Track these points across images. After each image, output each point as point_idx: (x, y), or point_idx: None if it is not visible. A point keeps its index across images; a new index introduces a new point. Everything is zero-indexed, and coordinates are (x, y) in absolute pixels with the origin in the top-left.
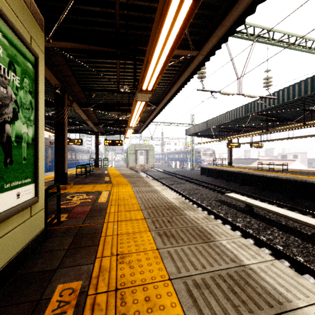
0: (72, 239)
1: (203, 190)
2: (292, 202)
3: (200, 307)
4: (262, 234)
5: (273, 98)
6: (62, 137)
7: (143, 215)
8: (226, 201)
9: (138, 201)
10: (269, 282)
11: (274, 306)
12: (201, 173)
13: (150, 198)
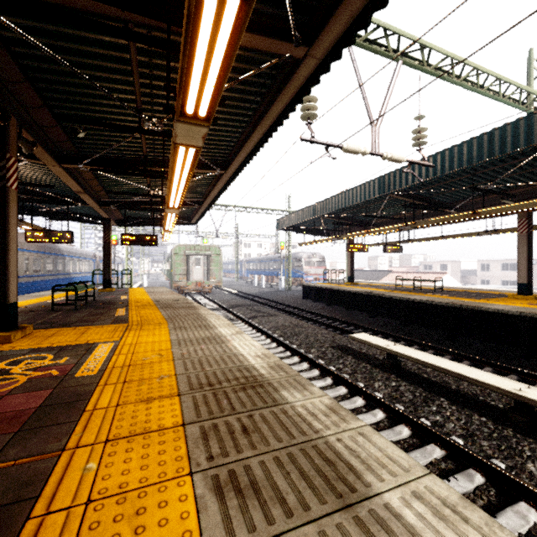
0: None
1: (309, 328)
2: (456, 344)
3: None
4: (422, 412)
5: (429, 166)
6: (3, 221)
7: (181, 413)
8: (351, 347)
9: (177, 368)
10: None
11: None
12: (304, 295)
13: (205, 357)
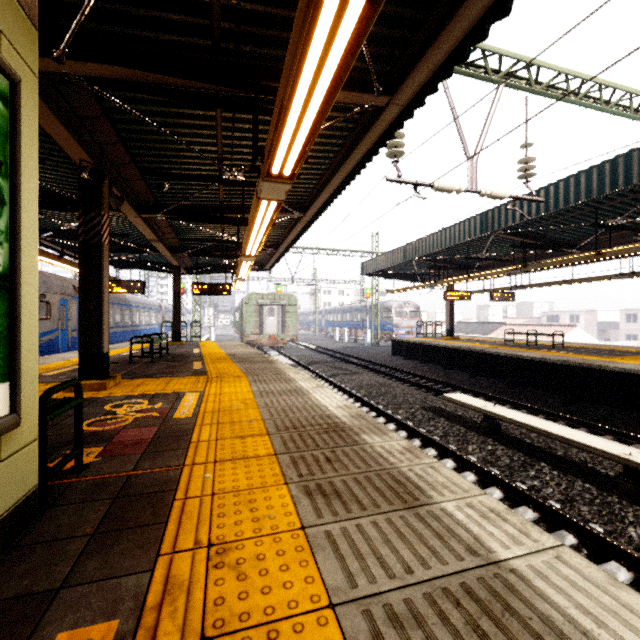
0: (105, 510)
1: (398, 387)
2: (574, 409)
3: None
4: (518, 476)
5: (538, 201)
6: (97, 275)
7: (272, 447)
8: (445, 409)
9: (262, 414)
10: (557, 603)
11: None
12: (393, 351)
13: (288, 406)
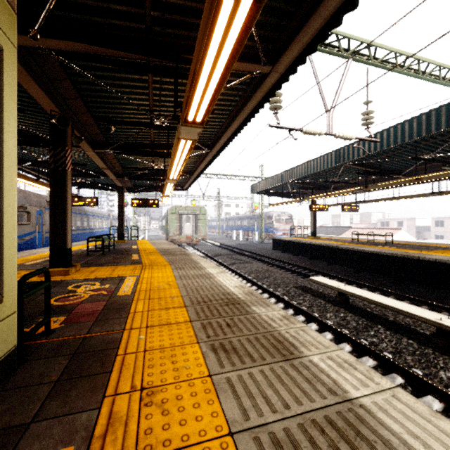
0: (66, 363)
1: (277, 272)
2: (400, 288)
3: None
4: (362, 335)
5: (376, 141)
6: (63, 193)
7: (188, 316)
8: (310, 288)
9: (181, 292)
10: (394, 430)
11: None
12: (274, 247)
13: (199, 286)
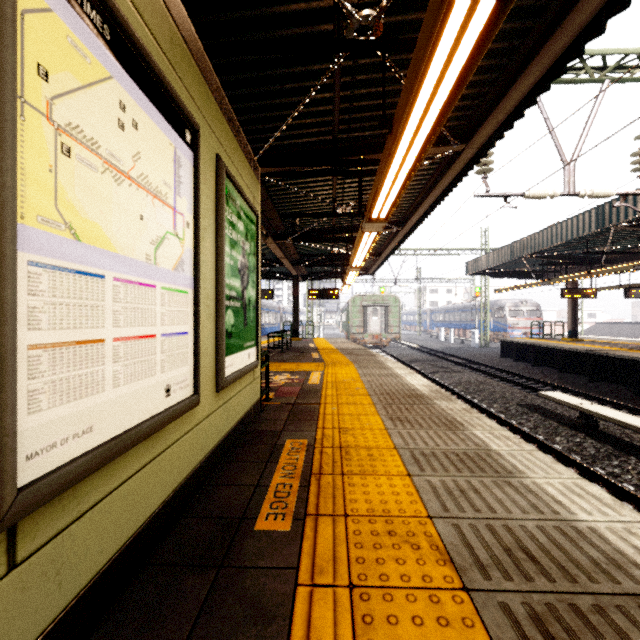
0: (287, 414)
1: (498, 386)
2: None
3: (421, 465)
4: (599, 464)
5: None
6: None
7: (371, 401)
8: (543, 407)
9: (365, 386)
10: (512, 462)
11: (501, 473)
12: (502, 352)
13: (384, 383)
